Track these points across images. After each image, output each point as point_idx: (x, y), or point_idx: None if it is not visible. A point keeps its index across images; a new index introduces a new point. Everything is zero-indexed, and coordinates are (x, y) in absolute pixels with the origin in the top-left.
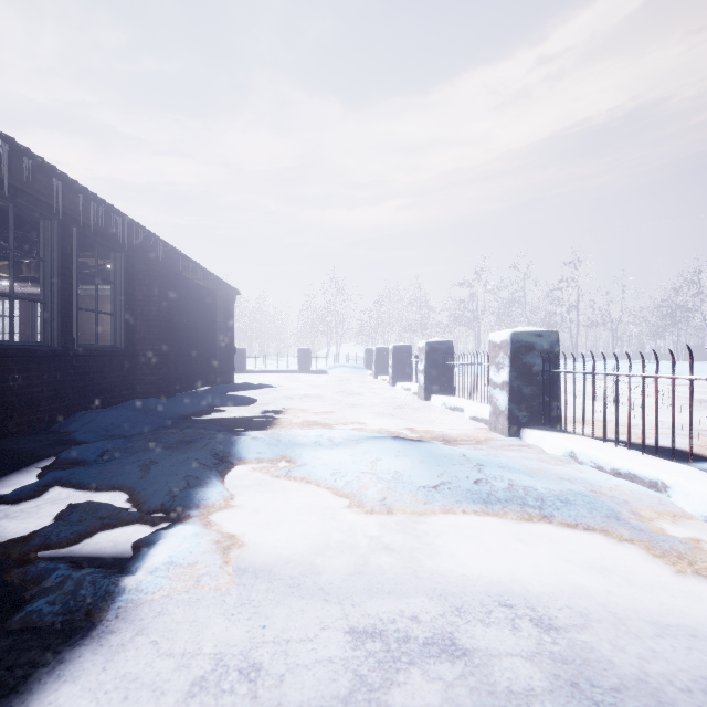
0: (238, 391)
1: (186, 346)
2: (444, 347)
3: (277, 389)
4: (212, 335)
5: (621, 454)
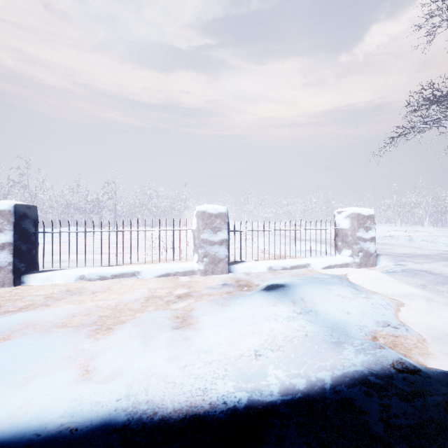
0: None
1: None
2: (33, 213)
3: None
4: None
5: (281, 261)
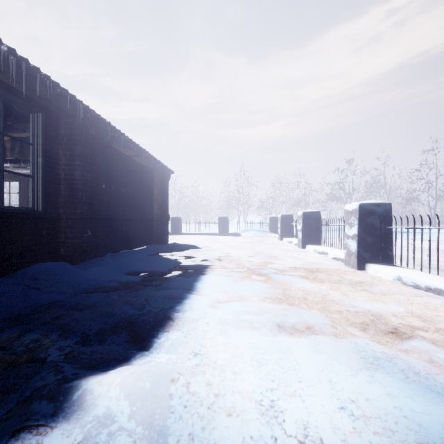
0: (166, 252)
1: (122, 212)
2: (381, 209)
3: (200, 250)
4: (150, 204)
5: None
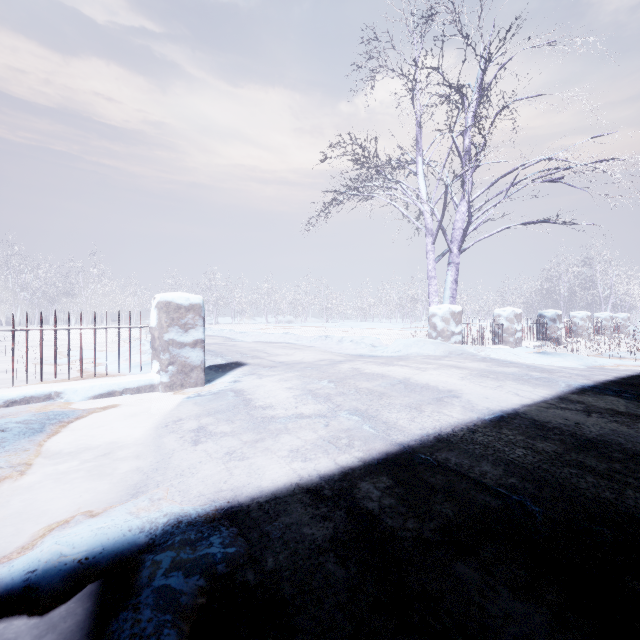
0: None
1: None
2: None
3: None
4: None
5: None
